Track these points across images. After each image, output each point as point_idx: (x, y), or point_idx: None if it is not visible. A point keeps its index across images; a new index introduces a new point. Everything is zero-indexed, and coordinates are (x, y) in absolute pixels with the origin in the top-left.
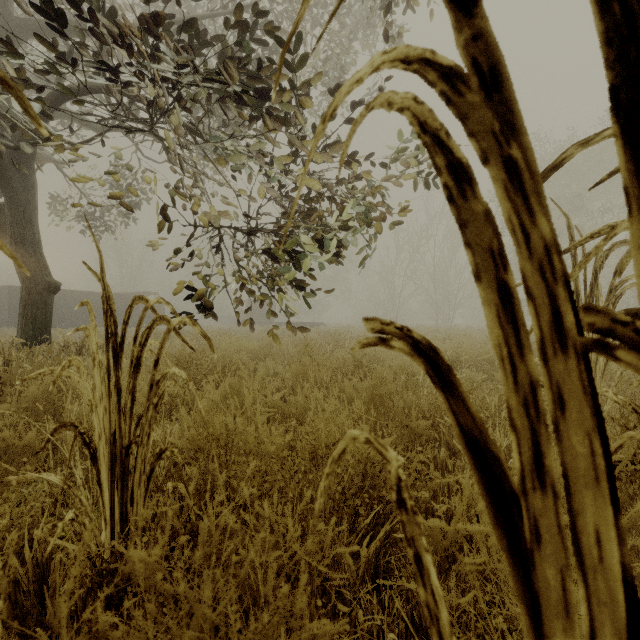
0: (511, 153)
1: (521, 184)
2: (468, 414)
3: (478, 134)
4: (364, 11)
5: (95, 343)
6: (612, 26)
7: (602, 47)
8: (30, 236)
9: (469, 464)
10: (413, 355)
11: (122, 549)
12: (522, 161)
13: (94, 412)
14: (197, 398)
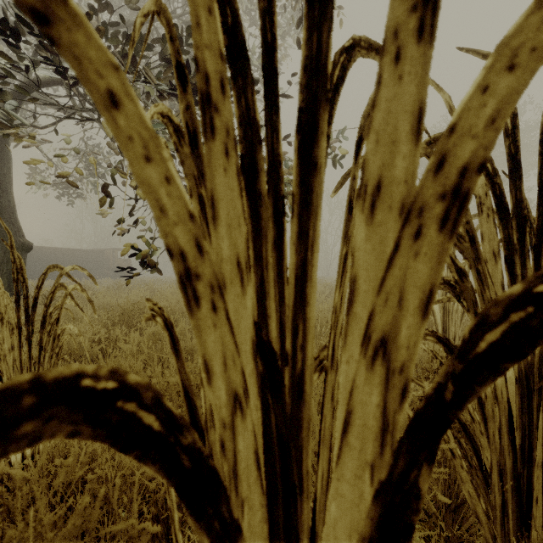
0: (202, 192)
1: (206, 214)
2: (185, 373)
3: (189, 176)
4: (296, 13)
5: (4, 306)
6: (242, 114)
7: (238, 127)
8: (6, 204)
9: (185, 409)
10: (164, 329)
11: (8, 469)
12: (206, 198)
13: (2, 361)
14: (85, 349)
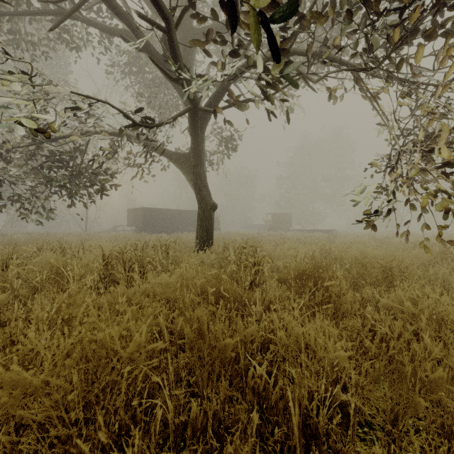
0: None
1: None
2: None
3: None
4: None
5: None
6: None
7: None
8: (203, 173)
9: None
10: None
11: None
12: None
13: None
14: None
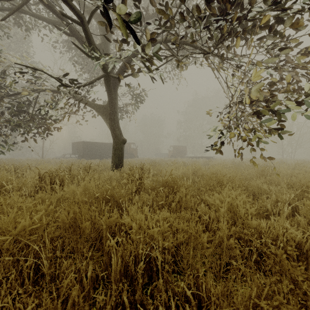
0: None
1: None
2: None
3: None
4: None
5: None
6: None
7: None
8: (116, 119)
9: None
10: None
11: None
12: None
13: None
14: None
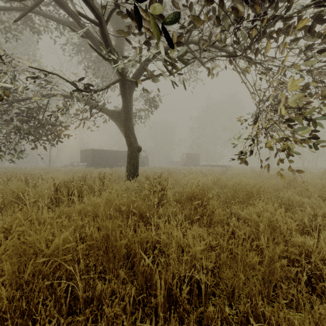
0: None
1: None
2: None
3: None
4: None
5: None
6: None
7: None
8: (131, 125)
9: None
10: None
11: None
12: None
13: None
14: None
